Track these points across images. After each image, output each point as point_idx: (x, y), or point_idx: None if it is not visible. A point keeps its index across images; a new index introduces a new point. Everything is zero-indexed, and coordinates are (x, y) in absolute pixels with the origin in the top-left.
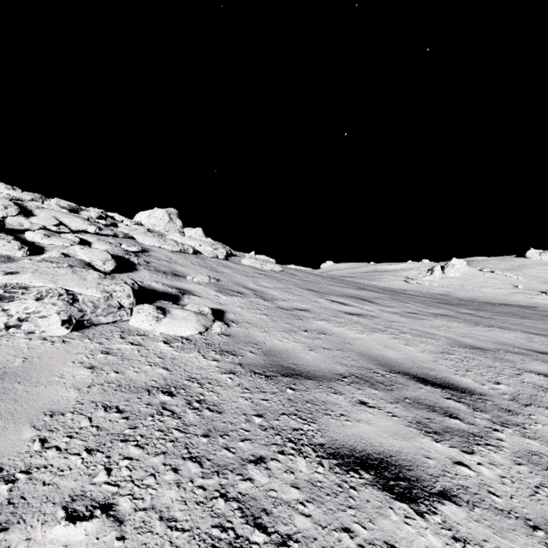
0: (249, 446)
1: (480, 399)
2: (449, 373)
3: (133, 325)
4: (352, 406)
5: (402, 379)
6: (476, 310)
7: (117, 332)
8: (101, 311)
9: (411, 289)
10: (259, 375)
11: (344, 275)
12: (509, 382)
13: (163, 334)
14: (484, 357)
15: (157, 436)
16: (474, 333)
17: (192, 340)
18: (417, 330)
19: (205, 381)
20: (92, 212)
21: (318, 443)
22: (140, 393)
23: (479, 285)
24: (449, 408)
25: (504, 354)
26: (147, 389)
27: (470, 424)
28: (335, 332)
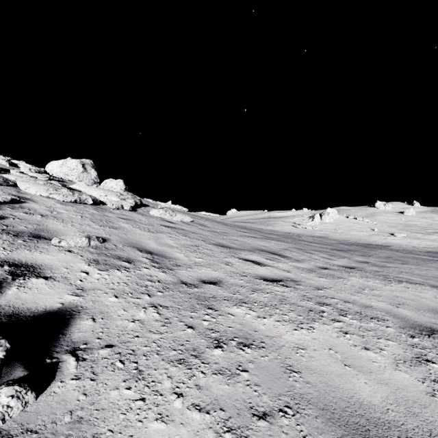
0: None
1: None
2: None
3: None
4: None
5: None
6: (365, 256)
7: None
8: None
9: (299, 233)
10: None
11: (246, 221)
12: None
13: None
14: None
15: None
16: (398, 295)
17: None
18: (351, 303)
19: None
20: None
21: None
22: None
23: (347, 229)
24: None
25: None
26: None
27: None
28: (263, 334)
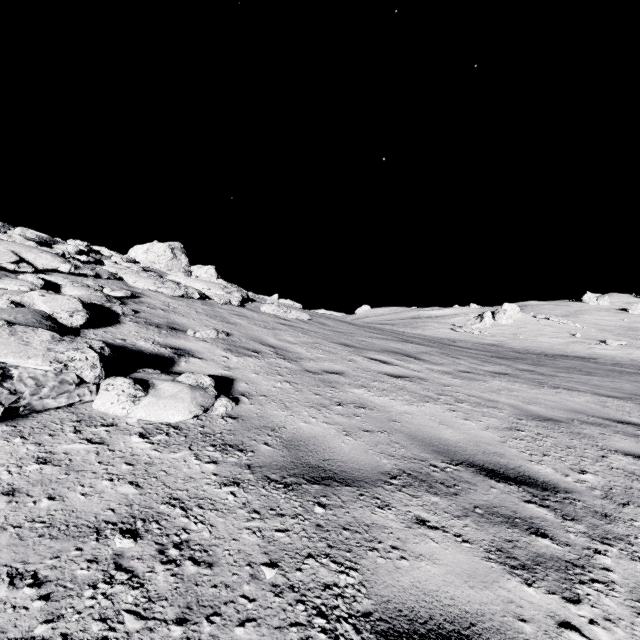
0: (253, 635)
1: (567, 499)
2: (522, 460)
3: (97, 409)
4: (407, 529)
5: (466, 474)
6: (535, 365)
7: (71, 422)
8: (48, 390)
9: (459, 339)
10: (276, 484)
11: (383, 322)
12: (595, 469)
13: (142, 421)
14: (559, 432)
15: (93, 633)
16: (540, 397)
17: (182, 429)
18: (475, 397)
19: (194, 503)
20: (70, 246)
21: (362, 613)
22: (83, 538)
23: (534, 334)
24: (532, 518)
25: (580, 427)
26: (97, 527)
27: (564, 544)
28: (377, 404)
